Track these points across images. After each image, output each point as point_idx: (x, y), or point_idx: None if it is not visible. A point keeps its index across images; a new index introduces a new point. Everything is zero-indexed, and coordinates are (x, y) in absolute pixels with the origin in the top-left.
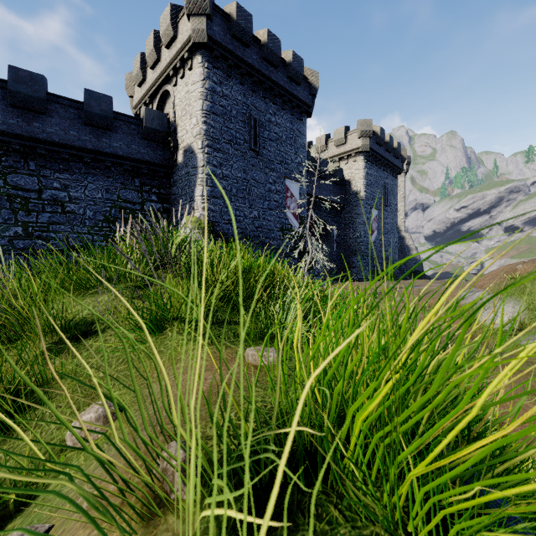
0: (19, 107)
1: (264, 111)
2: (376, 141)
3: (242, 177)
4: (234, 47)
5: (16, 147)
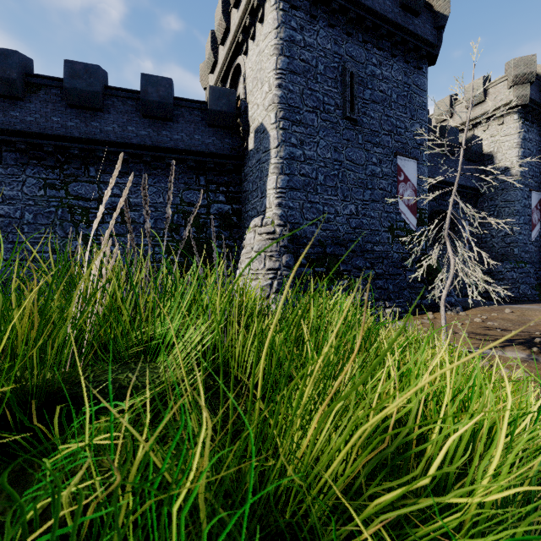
0: (76, 106)
1: (364, 62)
2: (540, 89)
3: (332, 157)
4: None
5: (75, 152)
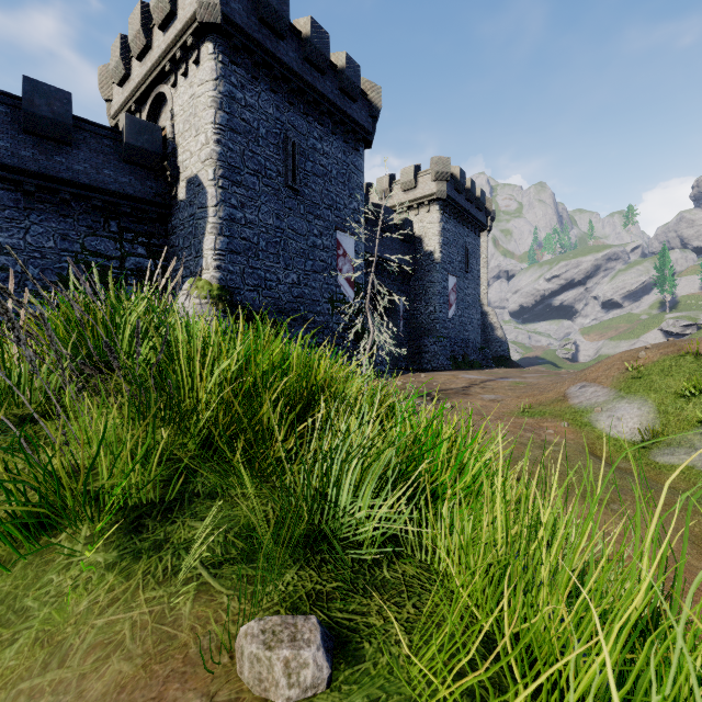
0: None
1: (306, 134)
2: (455, 187)
3: (274, 224)
4: (263, 36)
5: None
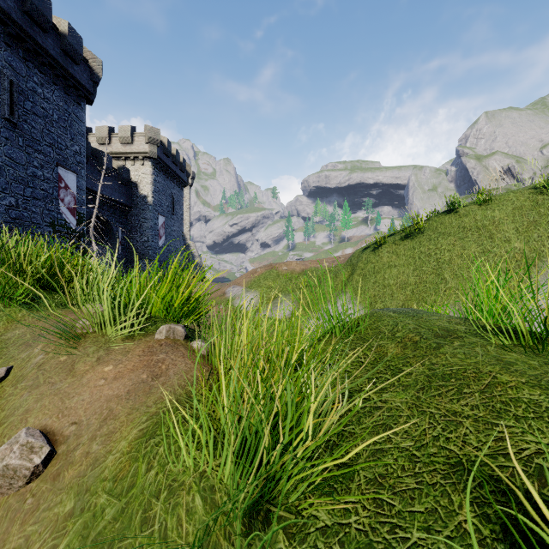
0: None
1: (25, 76)
2: (164, 152)
3: None
4: None
5: None
